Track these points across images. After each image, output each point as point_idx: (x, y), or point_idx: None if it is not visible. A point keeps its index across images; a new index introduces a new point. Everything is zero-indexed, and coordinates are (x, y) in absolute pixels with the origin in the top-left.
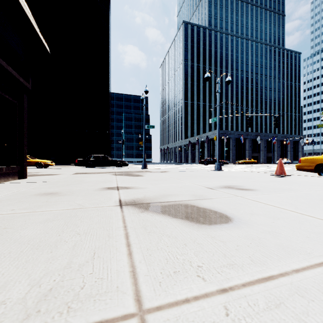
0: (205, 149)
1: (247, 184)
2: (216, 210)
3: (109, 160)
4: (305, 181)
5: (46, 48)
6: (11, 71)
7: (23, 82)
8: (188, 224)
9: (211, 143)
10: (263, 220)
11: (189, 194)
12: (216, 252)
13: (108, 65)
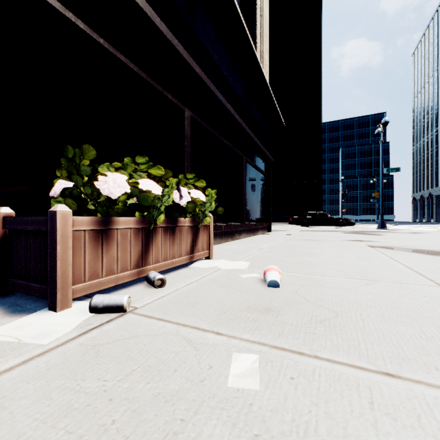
0: None
1: None
2: None
3: (328, 217)
4: None
5: (283, 125)
6: (268, 155)
7: (271, 158)
8: (425, 254)
9: None
10: None
11: None
12: (436, 259)
13: (320, 92)
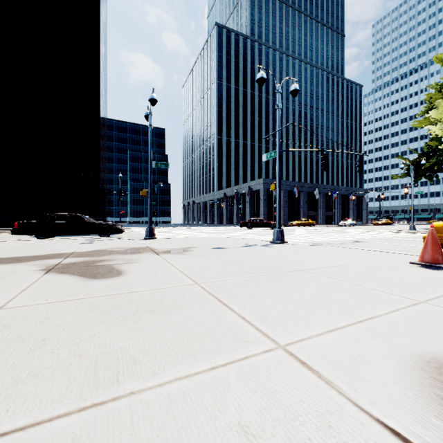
0: (246, 205)
1: None
2: None
3: (84, 223)
4: None
5: None
6: None
7: None
8: None
9: (255, 196)
10: None
11: None
12: None
13: (99, 71)
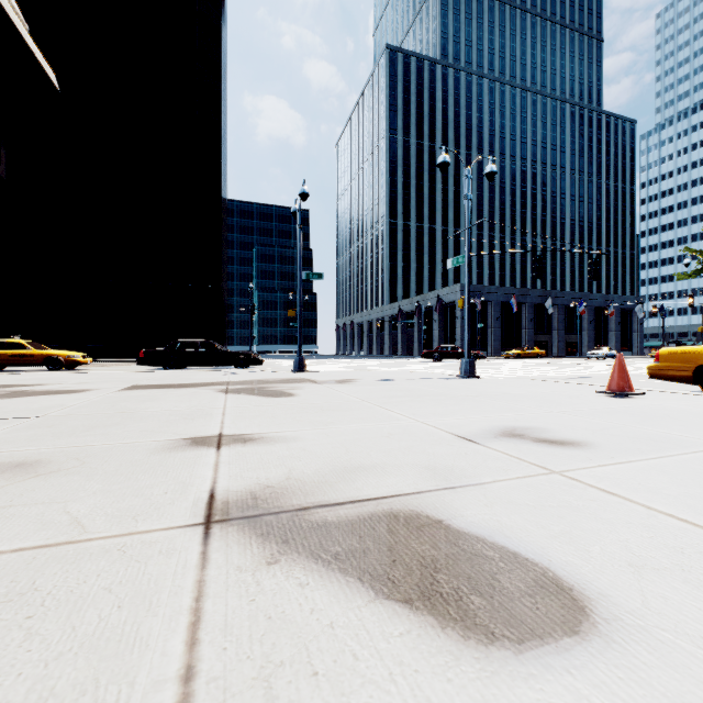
0: (434, 326)
1: (555, 422)
2: (512, 544)
3: (218, 351)
4: (690, 412)
5: (46, 76)
6: None
7: None
8: (437, 645)
9: (447, 312)
10: (694, 606)
11: (415, 462)
12: None
13: (220, 138)
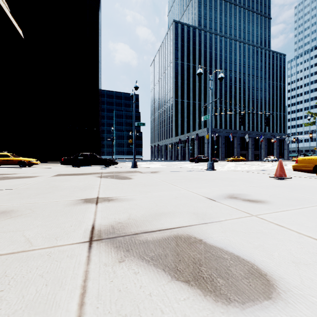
0: (195, 147)
1: (252, 191)
2: (236, 251)
3: (97, 158)
4: (313, 186)
5: (18, 32)
6: None
7: None
8: (202, 305)
9: (201, 140)
10: None
11: (188, 211)
12: None
13: (98, 62)
